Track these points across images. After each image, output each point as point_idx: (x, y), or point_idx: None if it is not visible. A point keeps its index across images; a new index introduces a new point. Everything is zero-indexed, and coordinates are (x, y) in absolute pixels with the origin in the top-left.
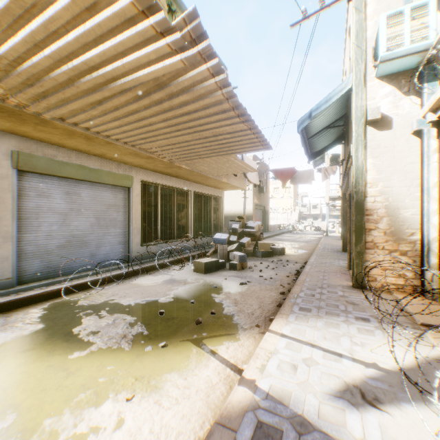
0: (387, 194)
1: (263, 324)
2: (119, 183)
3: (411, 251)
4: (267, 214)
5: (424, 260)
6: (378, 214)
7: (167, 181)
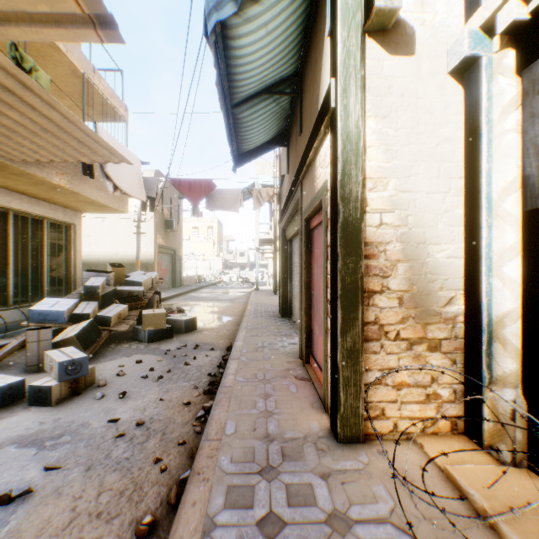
0: (406, 209)
1: None
2: None
3: (449, 339)
4: (180, 261)
5: (484, 363)
6: (389, 256)
7: None
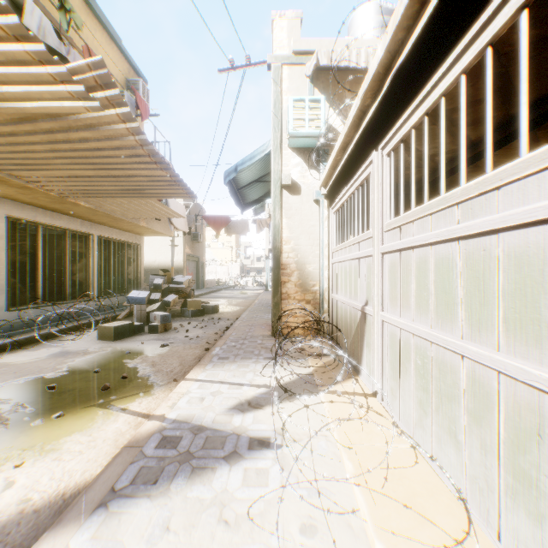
0: (297, 251)
1: (182, 378)
2: None
3: (314, 299)
4: (203, 266)
5: (321, 307)
6: (291, 269)
7: (54, 219)
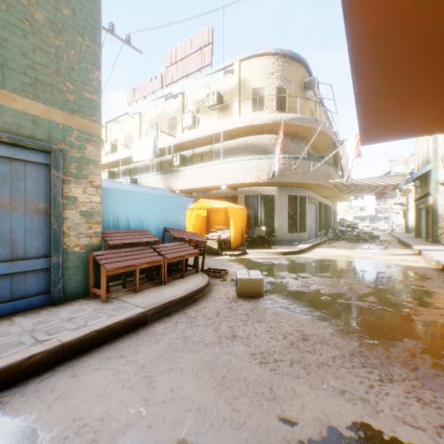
0: None
1: (406, 249)
2: (316, 203)
3: None
4: (336, 216)
5: None
6: (442, 216)
7: (322, 200)
